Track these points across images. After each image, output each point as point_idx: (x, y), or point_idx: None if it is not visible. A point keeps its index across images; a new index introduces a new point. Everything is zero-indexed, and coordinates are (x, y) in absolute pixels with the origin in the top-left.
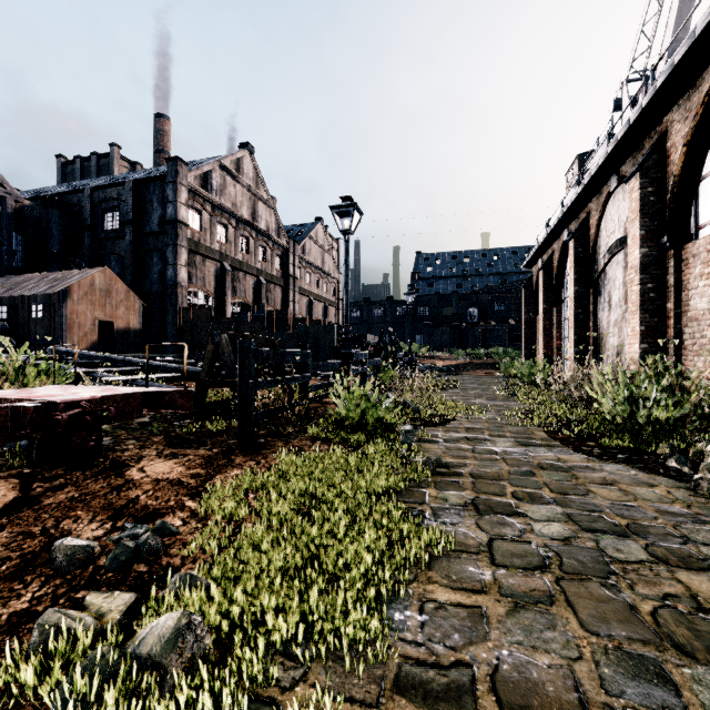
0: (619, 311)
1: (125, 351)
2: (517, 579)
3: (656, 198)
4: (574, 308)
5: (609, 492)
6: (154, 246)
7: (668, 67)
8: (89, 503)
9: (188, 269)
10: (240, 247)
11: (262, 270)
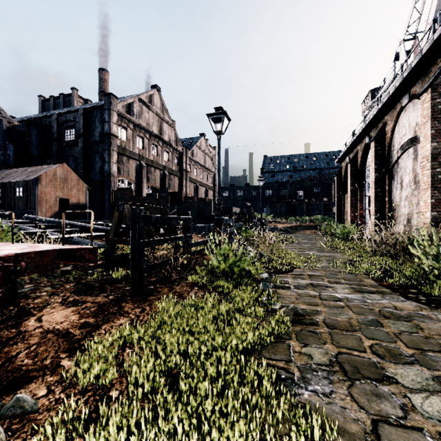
0: (409, 189)
1: (77, 217)
2: None
3: None
4: (374, 188)
5: None
6: (96, 151)
7: None
8: None
9: (118, 165)
10: (151, 152)
11: (166, 166)
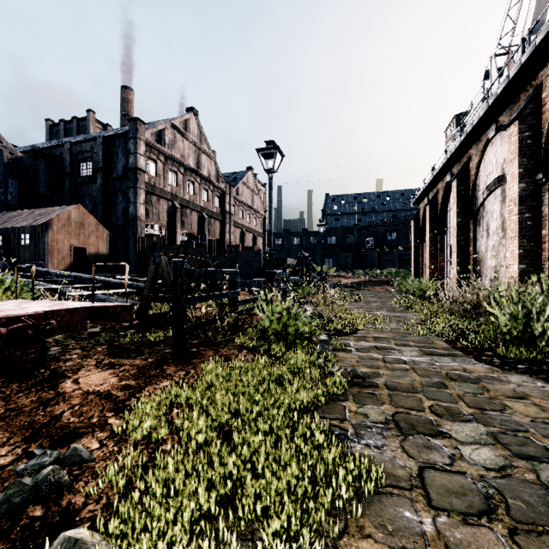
0: (496, 237)
1: (96, 271)
2: (464, 532)
3: (532, 141)
4: (457, 236)
5: (525, 406)
6: (119, 189)
7: (547, 26)
8: (10, 420)
9: (145, 206)
10: (187, 190)
11: (204, 207)
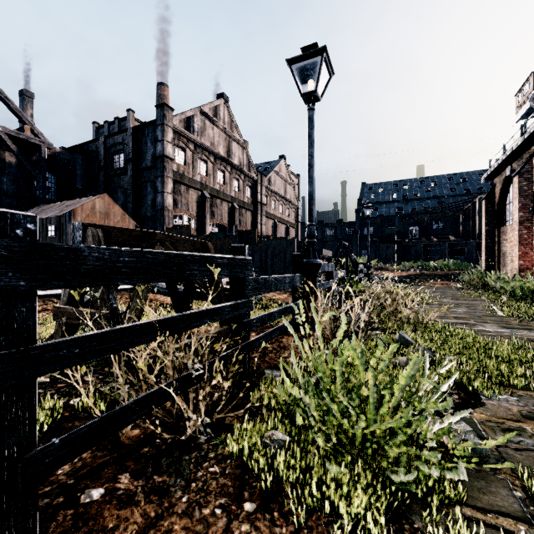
0: None
1: None
2: None
3: None
4: None
5: None
6: (148, 179)
7: None
8: None
9: (174, 196)
10: (217, 179)
11: (235, 197)
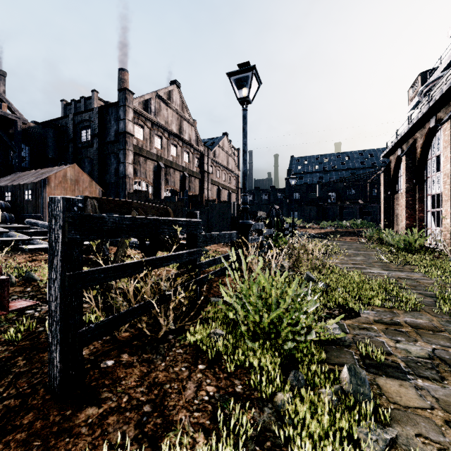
0: None
1: None
2: None
3: None
4: (450, 183)
5: None
6: (112, 151)
7: None
8: None
9: (134, 166)
10: (171, 152)
11: (186, 167)
